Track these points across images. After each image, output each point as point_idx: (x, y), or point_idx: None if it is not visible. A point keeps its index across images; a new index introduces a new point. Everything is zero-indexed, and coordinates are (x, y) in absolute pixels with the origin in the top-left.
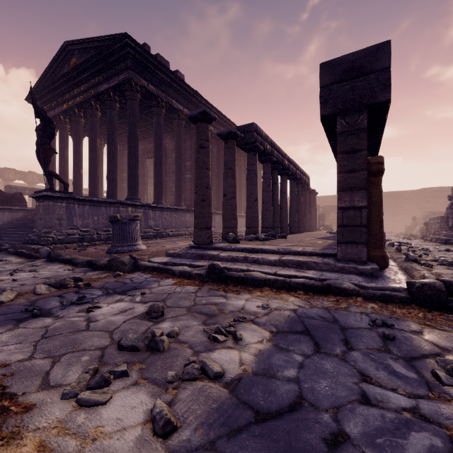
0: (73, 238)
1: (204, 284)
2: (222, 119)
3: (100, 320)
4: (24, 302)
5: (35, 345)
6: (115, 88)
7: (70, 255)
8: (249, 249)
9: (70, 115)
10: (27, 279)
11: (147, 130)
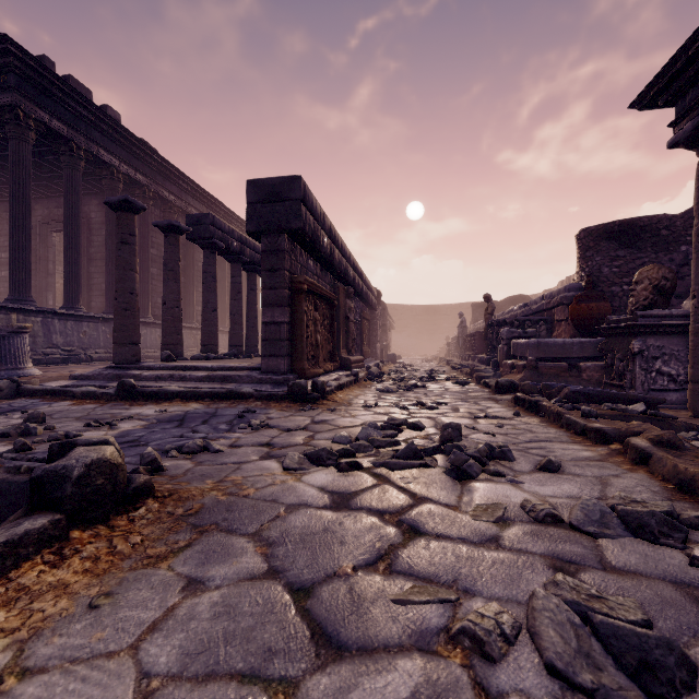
0: None
1: (111, 402)
2: (191, 187)
3: None
4: None
5: None
6: None
7: None
8: (181, 367)
9: None
10: None
11: (53, 185)
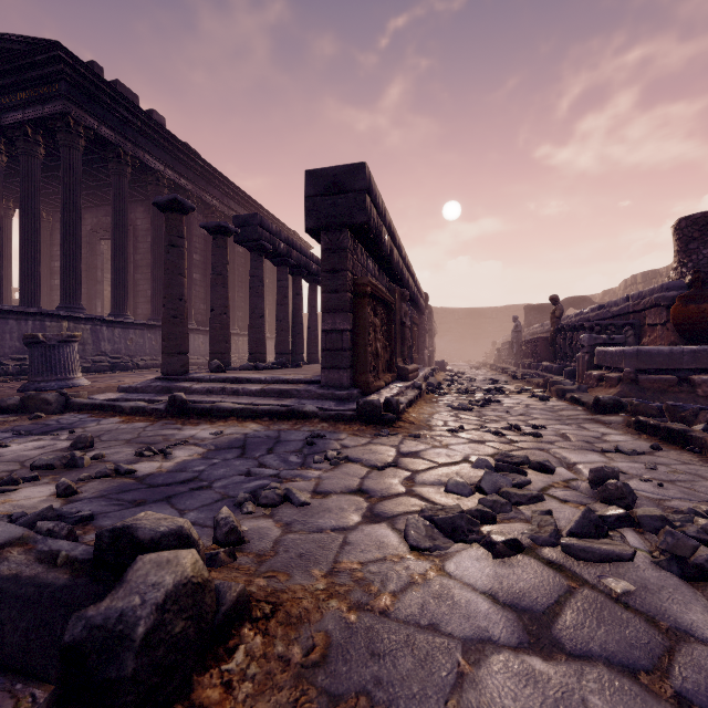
0: None
1: (161, 420)
2: (233, 191)
3: (7, 456)
4: None
5: None
6: (36, 122)
7: None
8: (232, 379)
9: None
10: None
11: (101, 194)
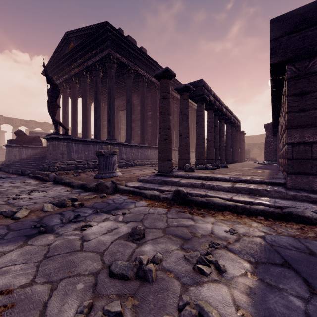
0: (72, 167)
1: (172, 207)
2: (173, 81)
3: (91, 240)
4: (34, 218)
5: (37, 265)
6: (99, 61)
7: (69, 180)
8: (204, 177)
9: (69, 82)
10: (39, 198)
11: (120, 91)
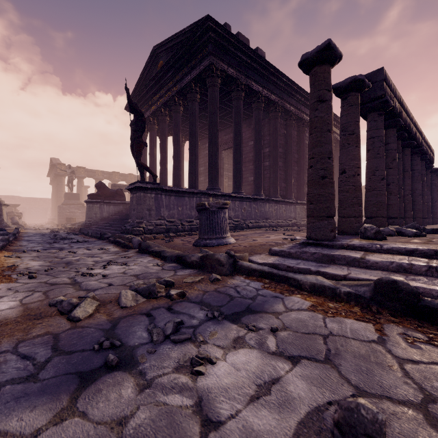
0: (161, 229)
1: (379, 319)
2: (304, 98)
3: (226, 423)
4: (103, 322)
5: None
6: (196, 79)
7: (158, 247)
8: (426, 252)
9: (157, 115)
10: (116, 276)
11: (224, 121)
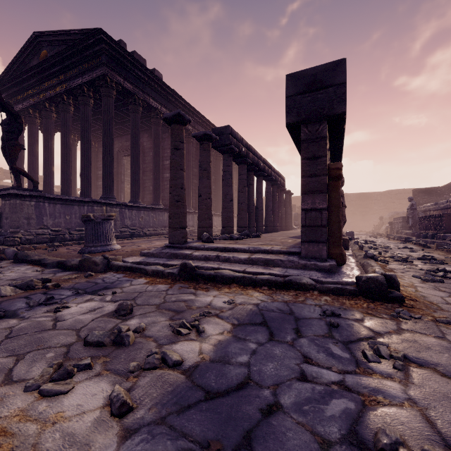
0: (43, 238)
1: (176, 283)
2: (201, 120)
3: (67, 320)
4: None
5: None
6: (89, 83)
7: (39, 256)
8: (222, 248)
9: (40, 109)
10: None
11: (124, 128)
